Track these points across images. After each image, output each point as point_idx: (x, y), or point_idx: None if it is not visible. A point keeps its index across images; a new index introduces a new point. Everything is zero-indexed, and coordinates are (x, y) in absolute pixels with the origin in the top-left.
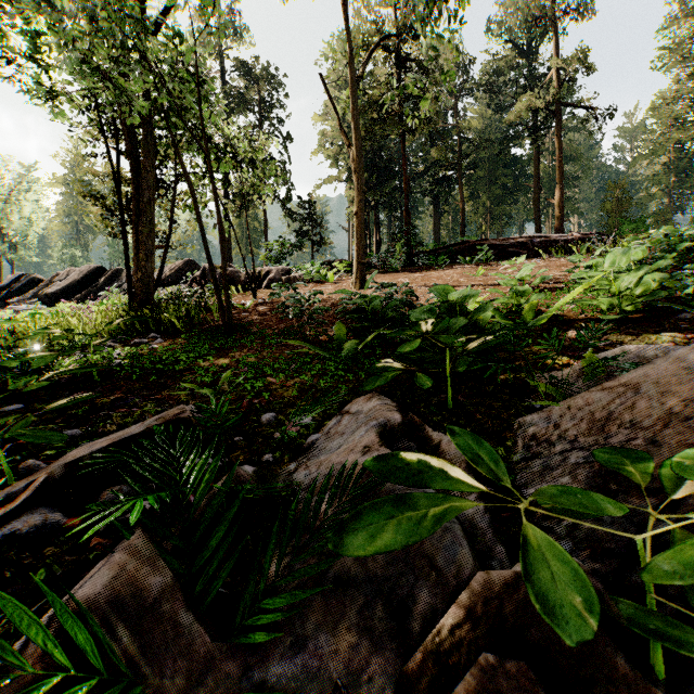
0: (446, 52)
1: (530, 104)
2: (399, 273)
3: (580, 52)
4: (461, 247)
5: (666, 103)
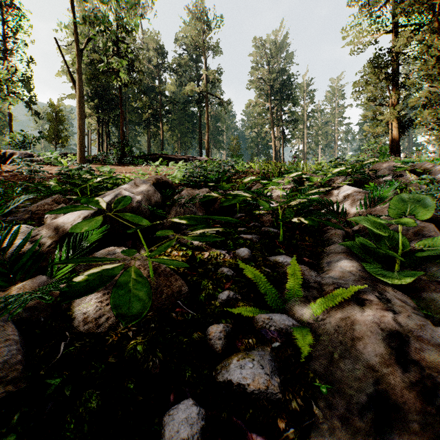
0: (152, 42)
1: (193, 89)
2: (112, 166)
3: (214, 71)
4: (154, 157)
5: (253, 105)
